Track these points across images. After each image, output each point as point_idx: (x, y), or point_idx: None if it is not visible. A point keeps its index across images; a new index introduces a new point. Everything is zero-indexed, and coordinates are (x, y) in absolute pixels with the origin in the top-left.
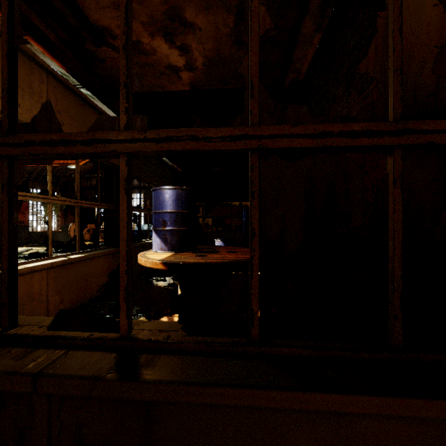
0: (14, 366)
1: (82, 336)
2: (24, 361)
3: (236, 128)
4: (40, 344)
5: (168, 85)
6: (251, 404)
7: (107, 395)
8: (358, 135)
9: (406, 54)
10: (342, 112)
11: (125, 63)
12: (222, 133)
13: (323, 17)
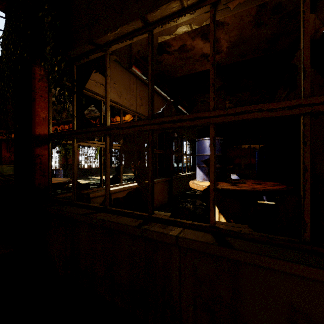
0: (164, 231)
1: (189, 222)
2: (167, 229)
3: (292, 101)
4: (168, 223)
5: (200, 67)
6: (315, 277)
7: (215, 253)
8: None
9: None
10: None
11: (213, 73)
12: (281, 105)
13: None
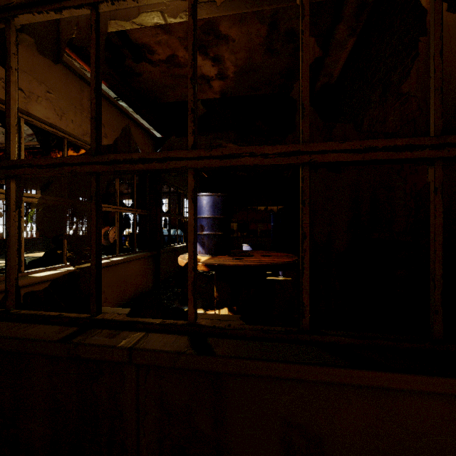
0: (111, 342)
1: (157, 322)
2: (117, 339)
3: (290, 145)
4: (123, 327)
5: (200, 94)
6: (309, 378)
7: (188, 366)
8: (401, 149)
9: (446, 62)
10: (378, 117)
11: (192, 92)
12: (277, 150)
13: (357, 22)
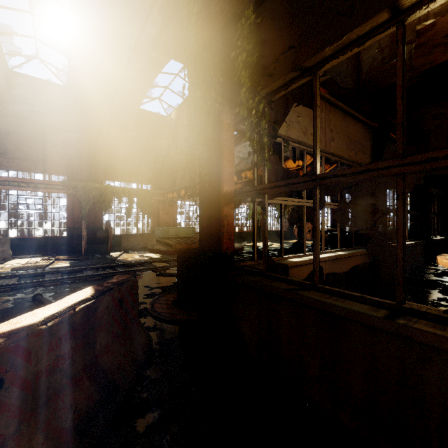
0: (446, 334)
1: None
2: None
3: None
4: (444, 323)
5: (442, 56)
6: None
7: None
8: None
9: None
10: None
11: None
12: None
13: None
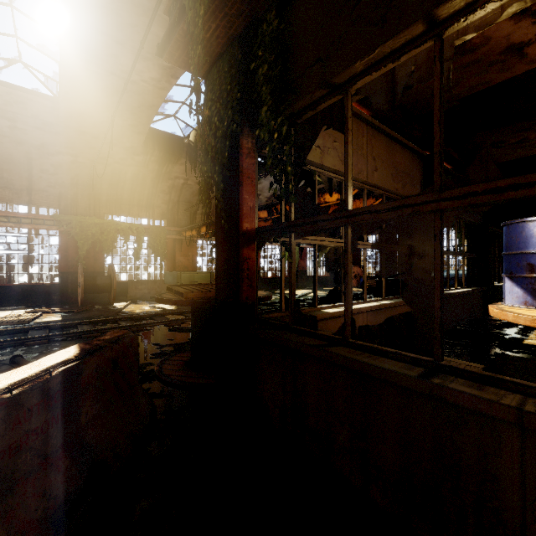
0: (482, 394)
1: None
2: (487, 392)
3: None
4: (483, 382)
5: (498, 75)
6: None
7: None
8: None
9: None
10: None
11: None
12: None
13: None
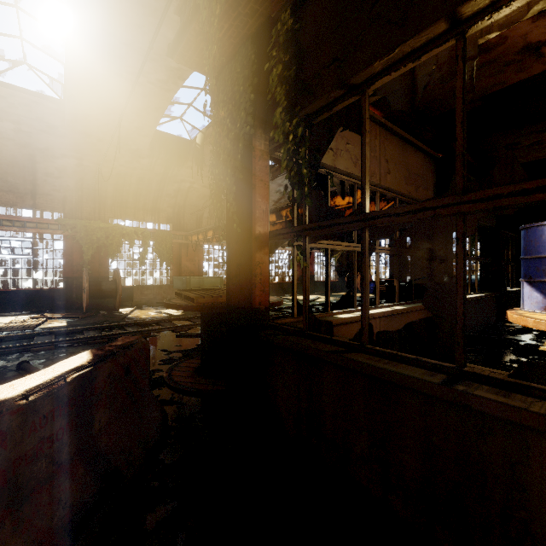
0: (509, 401)
1: None
2: (514, 400)
3: None
4: (508, 389)
5: (514, 76)
6: None
7: None
8: None
9: None
10: None
11: None
12: None
13: None
